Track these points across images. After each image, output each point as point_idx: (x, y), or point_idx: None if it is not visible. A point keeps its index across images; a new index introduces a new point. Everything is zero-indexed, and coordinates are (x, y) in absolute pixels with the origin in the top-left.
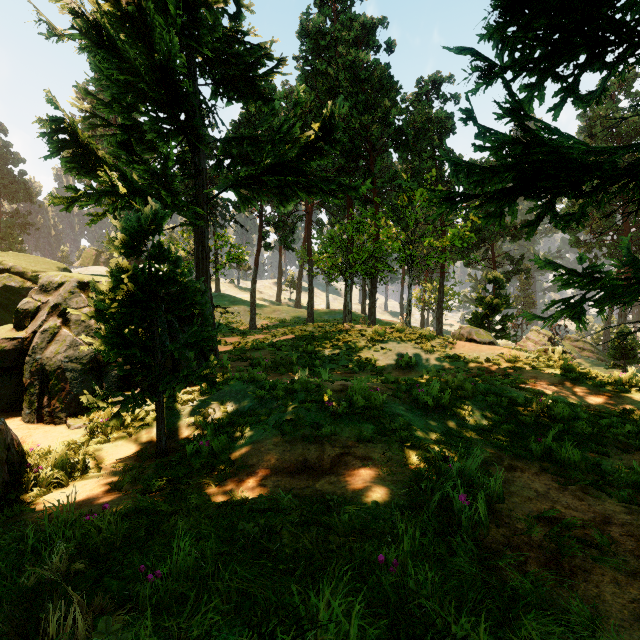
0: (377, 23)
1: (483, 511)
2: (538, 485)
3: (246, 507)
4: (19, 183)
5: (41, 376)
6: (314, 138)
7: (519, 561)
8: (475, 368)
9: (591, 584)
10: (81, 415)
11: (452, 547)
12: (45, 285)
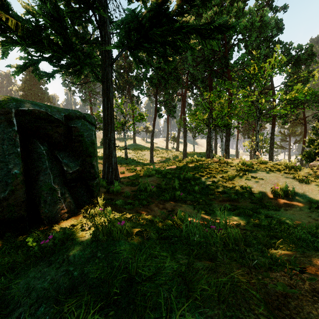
0: None
1: None
2: None
3: None
4: (45, 93)
5: None
6: None
7: None
8: None
9: None
10: None
11: None
12: None
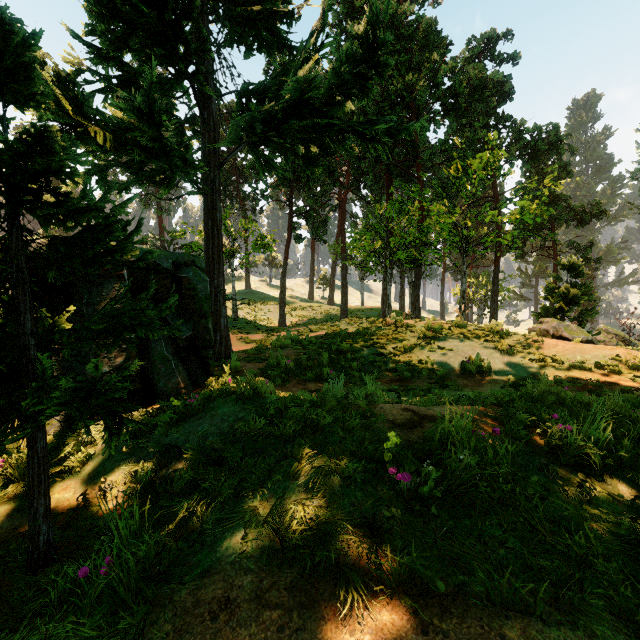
0: None
1: None
2: None
3: None
4: (62, 186)
5: None
6: (351, 54)
7: None
8: (583, 377)
9: None
10: None
11: None
12: None
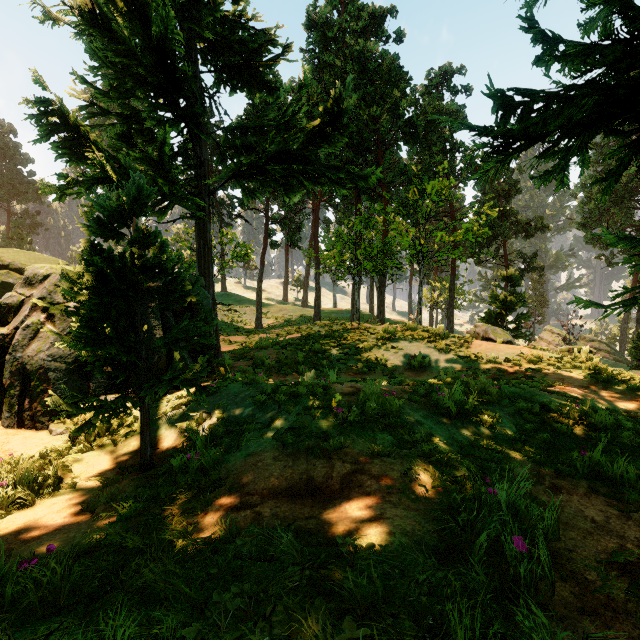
0: (386, 12)
1: (547, 562)
2: (593, 512)
3: (230, 554)
4: (28, 183)
5: (22, 376)
6: (321, 122)
7: (607, 639)
8: (494, 369)
9: None
10: (65, 419)
11: (511, 618)
12: (30, 278)
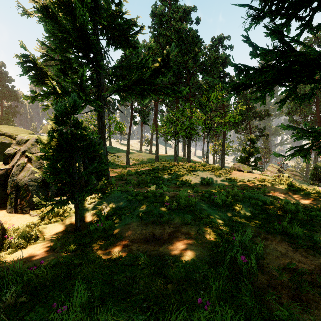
0: (191, 9)
1: (255, 266)
2: (281, 248)
3: (120, 263)
4: (11, 92)
5: (16, 188)
6: (159, 65)
7: (277, 296)
8: (242, 184)
9: (320, 311)
10: (37, 209)
11: (238, 287)
12: (19, 141)
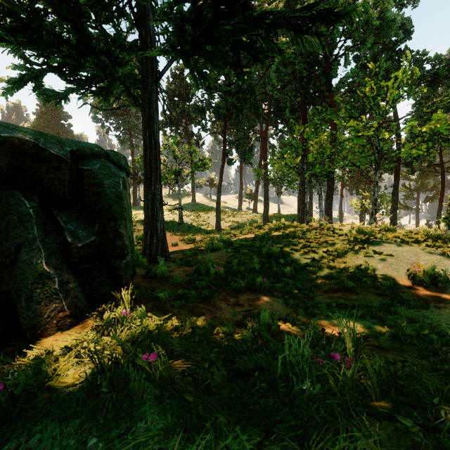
0: None
1: None
2: None
3: None
4: (67, 132)
5: None
6: None
7: None
8: None
9: None
10: None
11: None
12: None
